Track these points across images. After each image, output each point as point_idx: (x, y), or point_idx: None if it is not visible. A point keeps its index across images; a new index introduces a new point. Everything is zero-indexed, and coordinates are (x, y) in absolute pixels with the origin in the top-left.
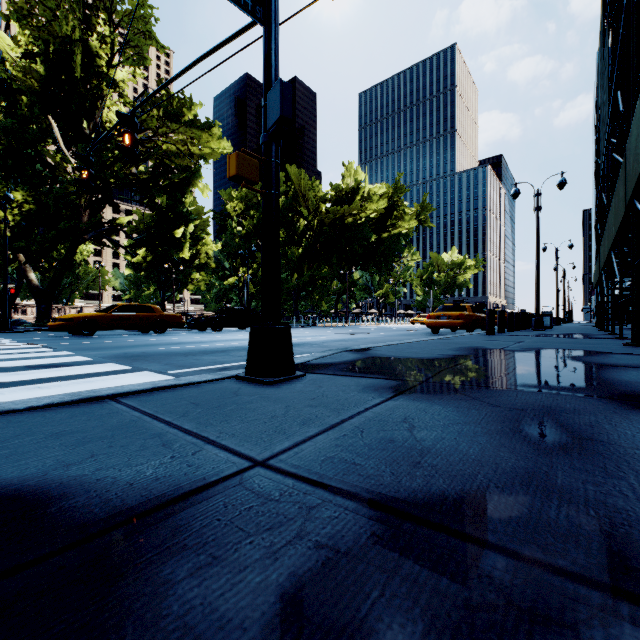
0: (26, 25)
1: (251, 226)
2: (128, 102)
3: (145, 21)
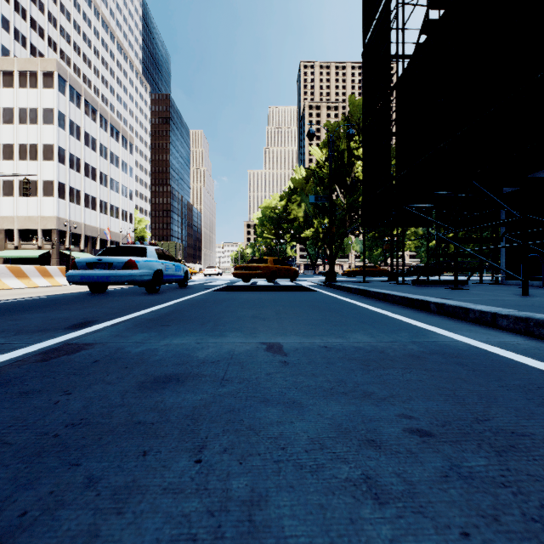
0: (326, 147)
1: None
2: None
3: None
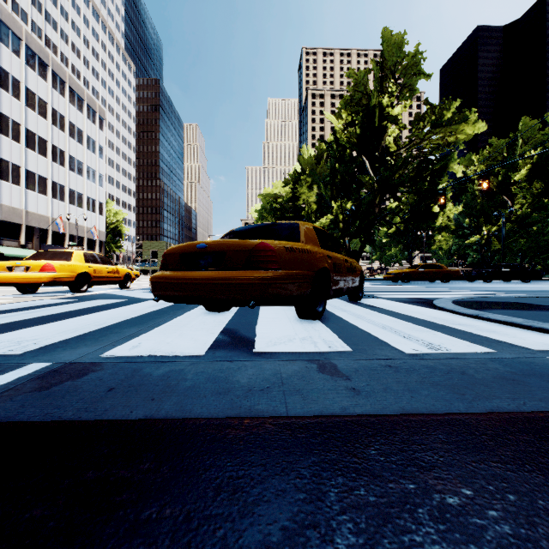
0: (348, 108)
1: (494, 184)
2: (401, 126)
3: (416, 66)
